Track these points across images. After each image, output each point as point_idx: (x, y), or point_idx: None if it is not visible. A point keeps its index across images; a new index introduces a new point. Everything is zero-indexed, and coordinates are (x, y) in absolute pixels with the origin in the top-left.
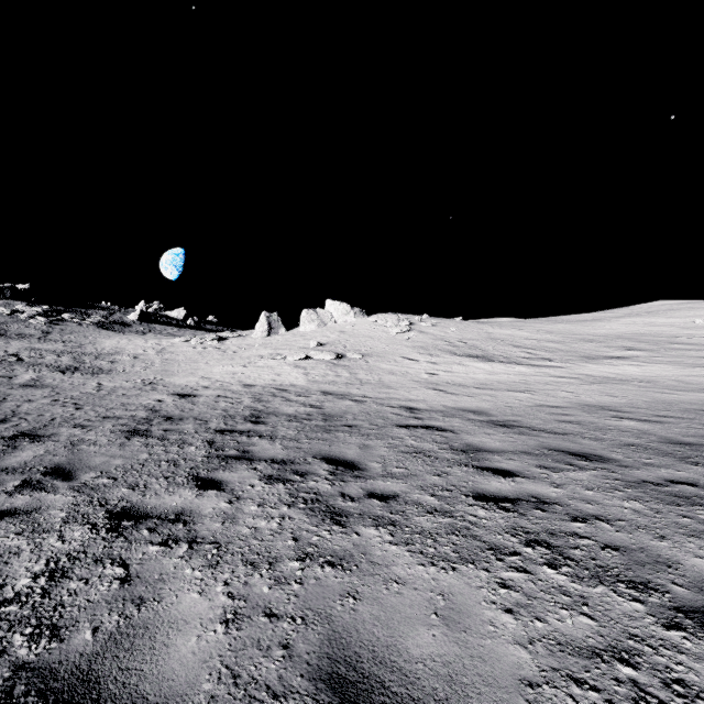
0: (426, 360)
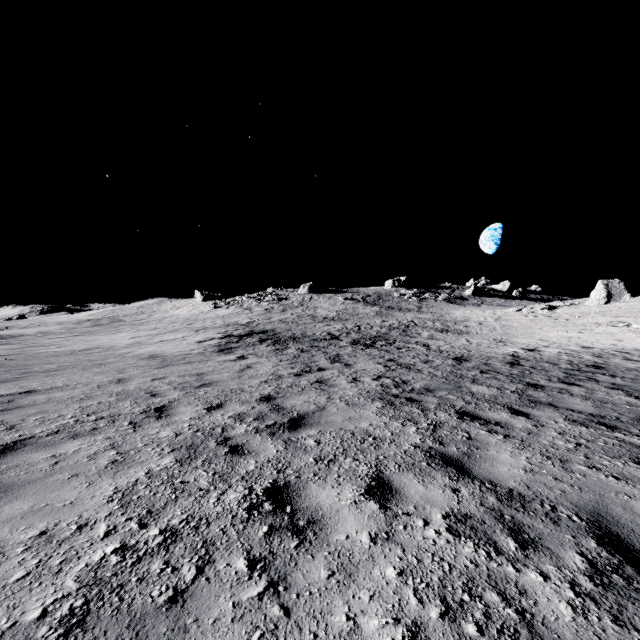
0: None
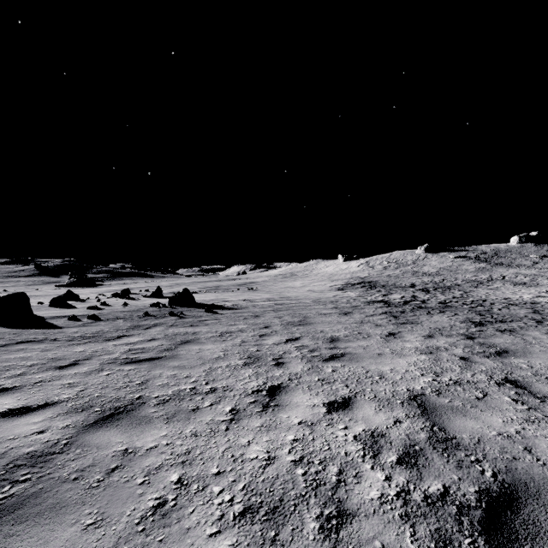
0: None
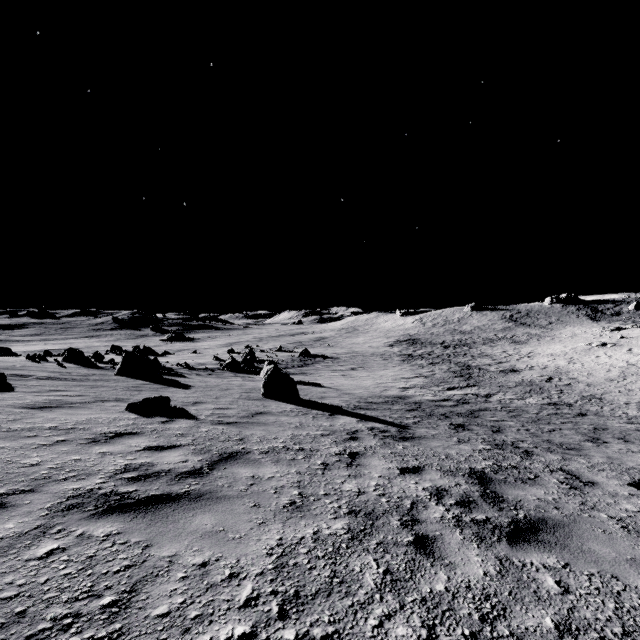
0: (634, 351)
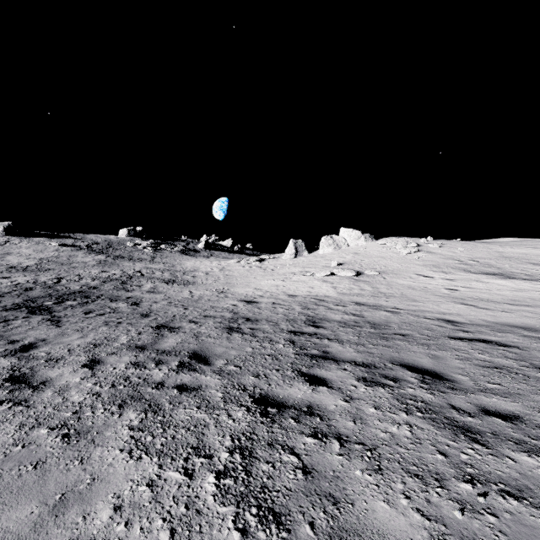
0: (440, 277)
